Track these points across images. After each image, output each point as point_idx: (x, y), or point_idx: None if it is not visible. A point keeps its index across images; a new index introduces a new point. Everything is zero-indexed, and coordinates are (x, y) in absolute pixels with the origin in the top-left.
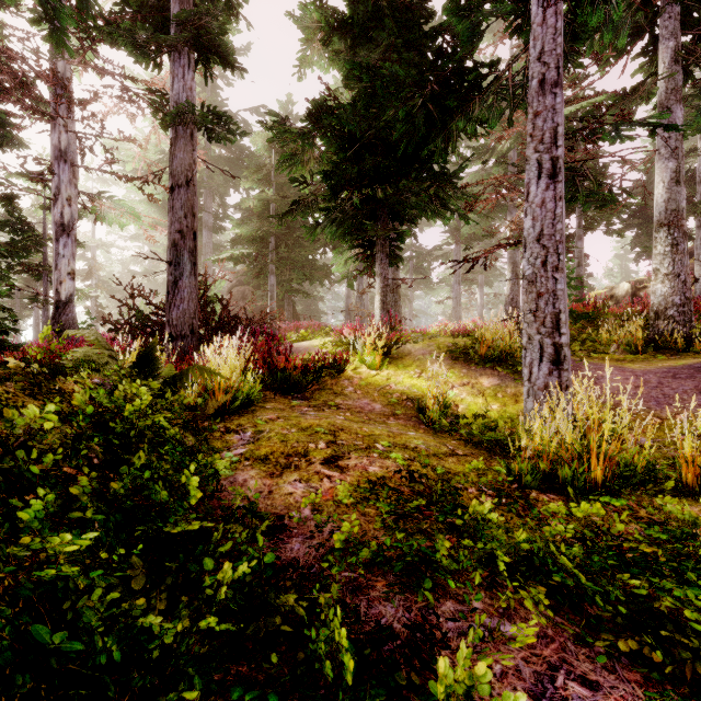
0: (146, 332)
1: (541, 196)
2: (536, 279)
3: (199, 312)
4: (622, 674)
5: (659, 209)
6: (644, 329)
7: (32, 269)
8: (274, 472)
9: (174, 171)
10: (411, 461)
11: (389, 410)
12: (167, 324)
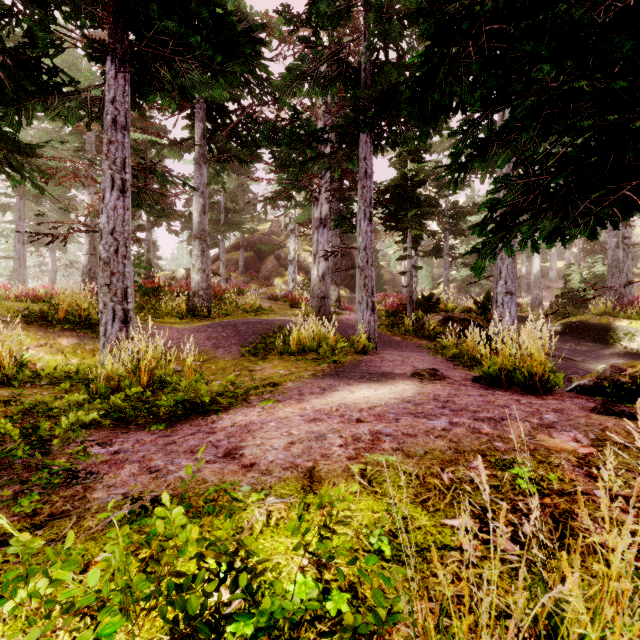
0: None
1: (114, 203)
2: (110, 262)
3: None
4: (140, 433)
5: (196, 227)
6: (189, 303)
7: None
8: None
9: None
10: None
11: None
12: None
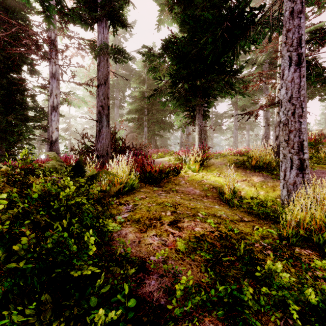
0: (88, 154)
1: (291, 76)
2: (288, 123)
3: (112, 145)
4: None
5: None
6: None
7: (43, 127)
8: (142, 229)
9: (99, 77)
10: (218, 224)
11: (203, 193)
12: (95, 150)
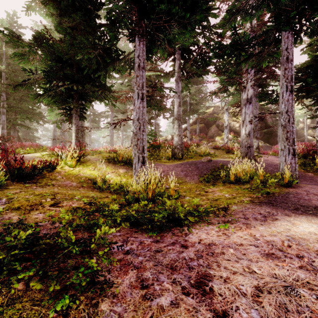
0: None
1: (139, 105)
2: (137, 134)
3: None
4: (143, 234)
5: (175, 113)
6: (172, 151)
7: None
8: (25, 212)
9: None
10: (90, 201)
11: (80, 184)
12: None
